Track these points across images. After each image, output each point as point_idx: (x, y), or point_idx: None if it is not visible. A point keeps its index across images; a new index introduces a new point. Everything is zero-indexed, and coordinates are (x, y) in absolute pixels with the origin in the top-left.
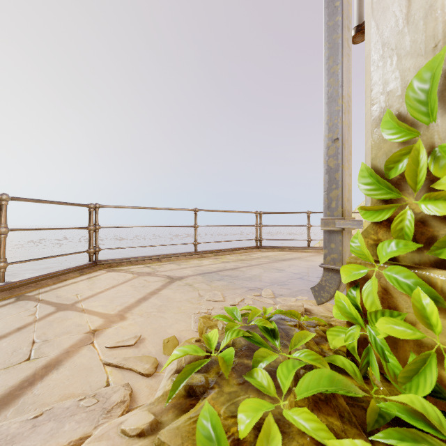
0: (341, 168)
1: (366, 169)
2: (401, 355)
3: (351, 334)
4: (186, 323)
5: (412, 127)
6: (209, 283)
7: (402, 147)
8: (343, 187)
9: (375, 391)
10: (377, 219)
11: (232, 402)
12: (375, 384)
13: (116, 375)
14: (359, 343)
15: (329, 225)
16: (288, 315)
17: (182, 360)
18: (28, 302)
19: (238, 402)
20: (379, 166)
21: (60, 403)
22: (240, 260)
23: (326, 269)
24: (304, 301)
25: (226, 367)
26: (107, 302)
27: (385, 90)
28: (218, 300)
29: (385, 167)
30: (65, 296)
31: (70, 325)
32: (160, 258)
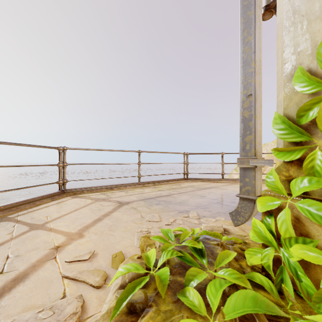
0: (253, 118)
1: (279, 117)
2: (313, 275)
3: (266, 255)
4: (130, 240)
5: (321, 80)
6: (149, 207)
7: (312, 97)
8: (256, 133)
9: (290, 306)
10: (289, 159)
11: (168, 321)
12: (289, 299)
13: (71, 287)
14: (273, 262)
15: (244, 163)
16: (212, 235)
17: (125, 276)
18: (8, 223)
19: (173, 321)
20: (290, 114)
21: (21, 315)
22: (172, 188)
23: (241, 198)
24: (222, 221)
25: (162, 287)
26: (70, 223)
27: (295, 50)
28: (156, 220)
29: (296, 115)
30: (38, 218)
31: (38, 242)
32: (113, 187)
